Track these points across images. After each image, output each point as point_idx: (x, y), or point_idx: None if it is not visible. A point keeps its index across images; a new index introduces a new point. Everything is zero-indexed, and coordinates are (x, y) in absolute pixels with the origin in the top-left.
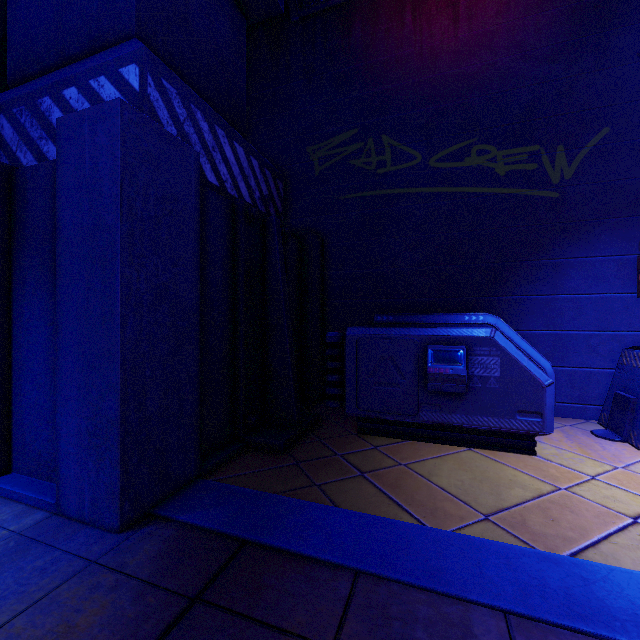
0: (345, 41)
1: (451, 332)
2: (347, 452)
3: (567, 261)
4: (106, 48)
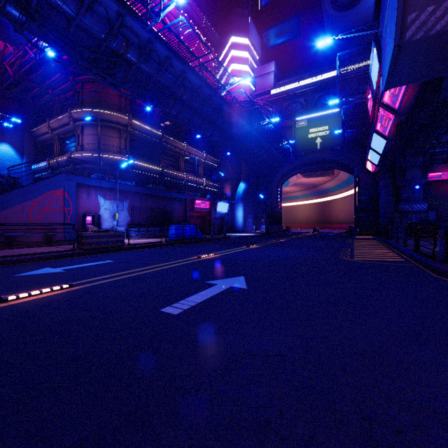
0: (430, 187)
1: None
2: None
3: None
4: (418, 200)
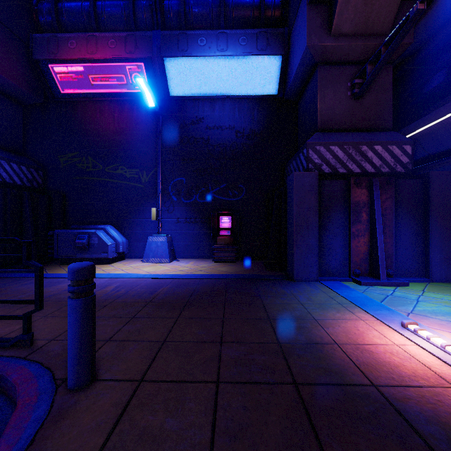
0: (74, 116)
1: (86, 231)
2: (48, 267)
3: (146, 208)
4: None
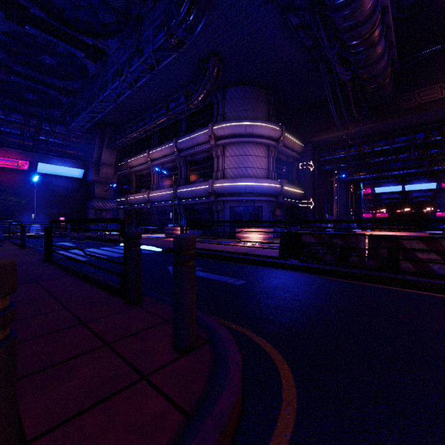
0: None
1: (7, 222)
2: None
3: (25, 214)
4: None
